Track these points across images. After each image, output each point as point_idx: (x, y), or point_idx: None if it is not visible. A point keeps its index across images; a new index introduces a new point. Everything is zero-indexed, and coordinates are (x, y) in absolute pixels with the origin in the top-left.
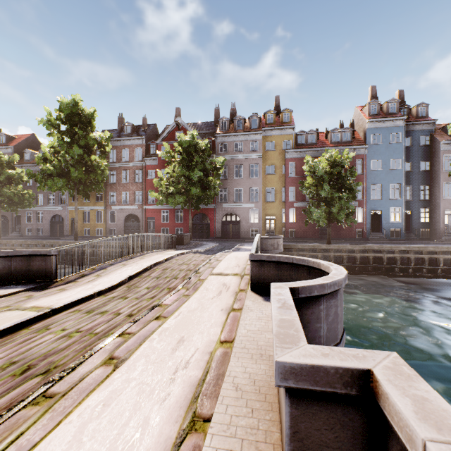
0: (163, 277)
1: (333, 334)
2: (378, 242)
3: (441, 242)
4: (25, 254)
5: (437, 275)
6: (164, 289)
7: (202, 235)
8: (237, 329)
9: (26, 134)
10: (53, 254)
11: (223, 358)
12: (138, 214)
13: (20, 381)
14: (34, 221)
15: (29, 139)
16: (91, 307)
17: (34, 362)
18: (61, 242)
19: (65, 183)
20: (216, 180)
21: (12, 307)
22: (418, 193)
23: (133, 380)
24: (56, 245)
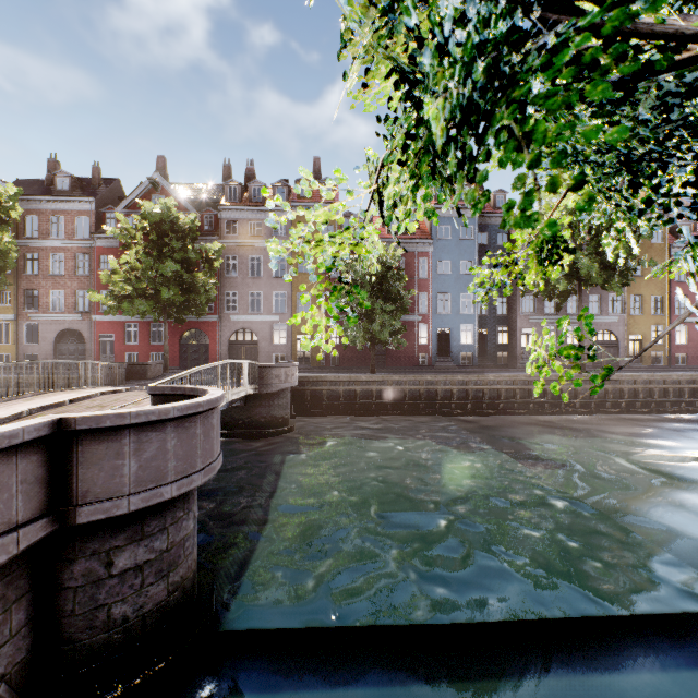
0: None
1: (156, 473)
2: (444, 370)
3: (516, 370)
4: None
5: (499, 411)
6: None
7: (197, 363)
8: None
9: None
10: None
11: None
12: (82, 329)
13: None
14: None
15: None
16: None
17: None
18: None
19: None
20: (209, 278)
21: None
22: (495, 306)
23: None
24: None
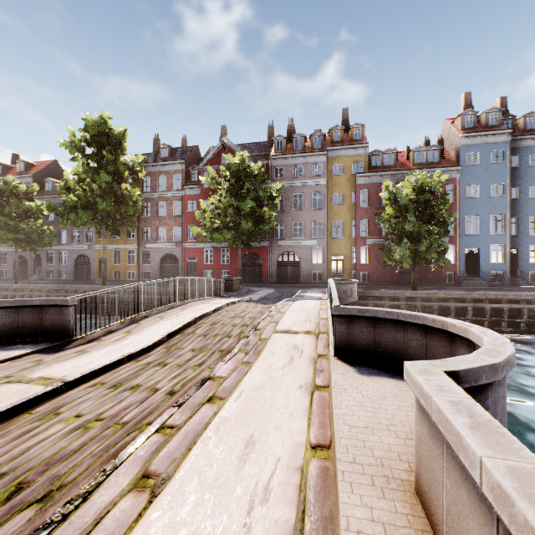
0: (212, 335)
1: None
2: (475, 288)
3: None
4: (35, 304)
5: None
6: (215, 352)
7: (253, 278)
8: (331, 422)
9: (47, 161)
10: (71, 304)
11: (323, 480)
12: (177, 254)
13: (1, 516)
14: (56, 262)
15: (50, 166)
16: (118, 379)
17: (29, 476)
18: (87, 287)
19: (91, 217)
20: (272, 212)
21: (13, 378)
22: (527, 226)
23: (182, 525)
24: (80, 291)
